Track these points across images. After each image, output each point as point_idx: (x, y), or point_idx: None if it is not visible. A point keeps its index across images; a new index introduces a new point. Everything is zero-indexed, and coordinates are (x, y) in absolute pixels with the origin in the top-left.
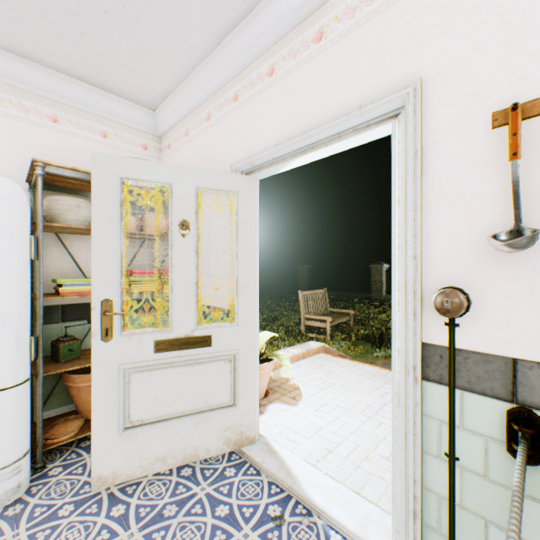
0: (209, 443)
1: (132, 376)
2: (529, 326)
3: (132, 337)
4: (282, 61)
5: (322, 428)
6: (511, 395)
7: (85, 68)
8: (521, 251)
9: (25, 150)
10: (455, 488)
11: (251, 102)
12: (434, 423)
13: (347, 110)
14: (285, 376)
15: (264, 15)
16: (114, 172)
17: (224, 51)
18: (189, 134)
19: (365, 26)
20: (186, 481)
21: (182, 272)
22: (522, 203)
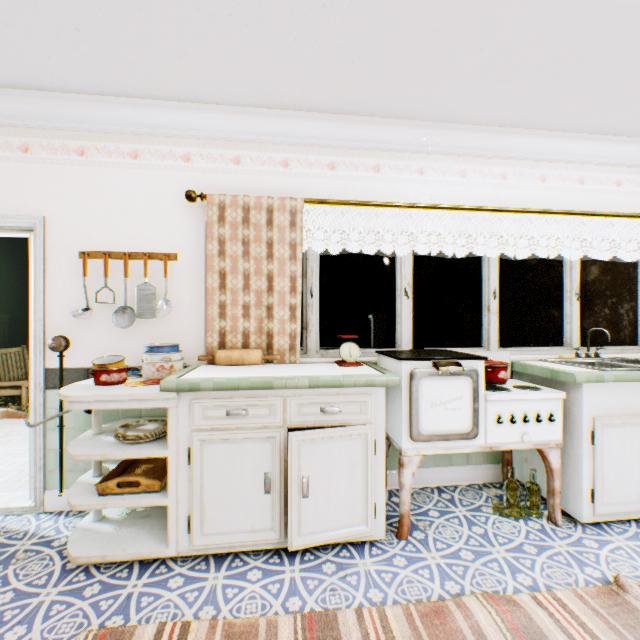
0: None
1: None
2: (95, 352)
3: None
4: None
5: None
6: None
7: None
8: (92, 318)
9: None
10: (64, 441)
11: None
12: (54, 411)
13: None
14: None
15: None
16: None
17: None
18: None
19: (10, 164)
20: None
21: None
22: (92, 296)
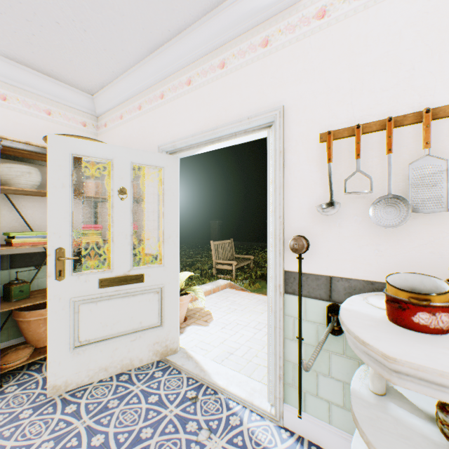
0: (142, 355)
1: (80, 307)
2: (337, 257)
3: (80, 276)
4: (197, 76)
5: (226, 339)
6: (329, 297)
7: (34, 59)
8: (333, 215)
9: None
10: (301, 357)
11: (174, 101)
12: (291, 319)
13: (240, 119)
14: (200, 306)
15: (184, 42)
16: (66, 149)
17: (153, 61)
18: (123, 118)
19: (252, 65)
20: (125, 383)
21: (121, 226)
22: (334, 187)
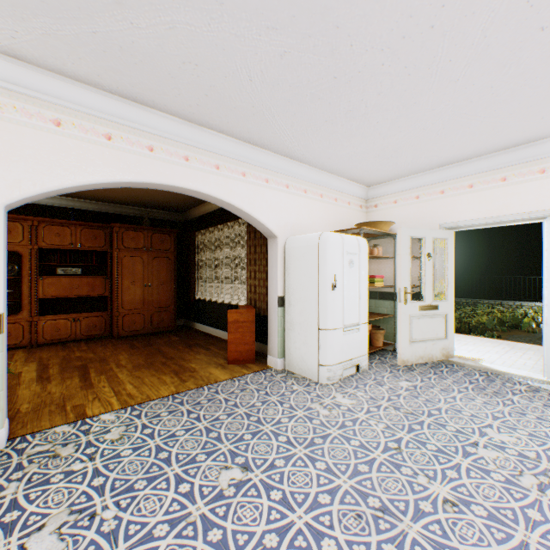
0: (436, 354)
1: (412, 320)
2: None
3: (412, 303)
4: (478, 183)
5: (479, 357)
6: None
7: (357, 176)
8: None
9: (328, 217)
10: None
11: (454, 197)
12: None
13: (520, 213)
14: None
15: (470, 164)
16: (407, 234)
17: (438, 172)
18: (397, 203)
19: (530, 183)
20: (433, 367)
21: (427, 276)
22: None
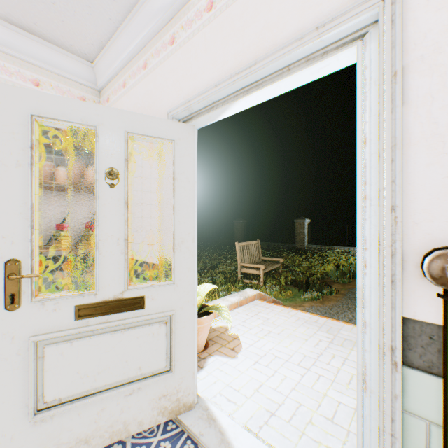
0: (142, 415)
1: (46, 349)
2: None
3: (46, 303)
4: None
5: (263, 384)
6: None
7: (8, 5)
8: None
9: None
10: None
11: (188, 42)
12: (421, 423)
13: (300, 34)
14: (224, 325)
15: None
16: (22, 108)
17: None
18: (126, 85)
19: None
20: None
21: (110, 226)
22: None
